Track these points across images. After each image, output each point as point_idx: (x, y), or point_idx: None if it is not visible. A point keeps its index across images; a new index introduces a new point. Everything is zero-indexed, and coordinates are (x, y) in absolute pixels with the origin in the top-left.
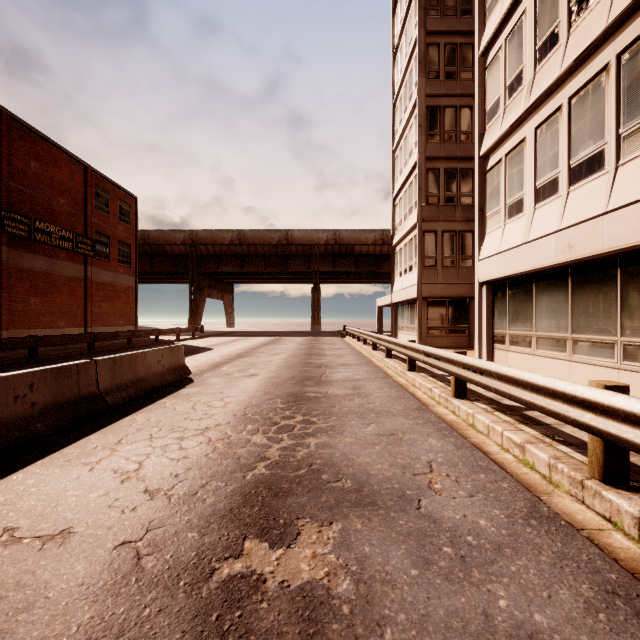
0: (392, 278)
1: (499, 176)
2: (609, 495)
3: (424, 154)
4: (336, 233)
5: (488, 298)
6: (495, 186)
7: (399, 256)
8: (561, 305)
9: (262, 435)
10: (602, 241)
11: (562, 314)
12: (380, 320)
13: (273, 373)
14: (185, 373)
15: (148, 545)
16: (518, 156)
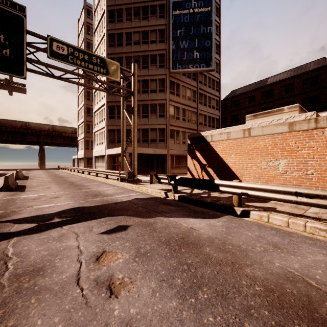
0: (77, 150)
1: (96, 137)
2: (88, 175)
3: (86, 120)
4: (53, 126)
5: (95, 159)
6: (95, 139)
7: (80, 144)
8: (101, 161)
9: (55, 177)
10: (102, 153)
11: (101, 162)
12: (74, 163)
13: (46, 175)
14: (24, 175)
15: (52, 178)
16: (98, 136)
